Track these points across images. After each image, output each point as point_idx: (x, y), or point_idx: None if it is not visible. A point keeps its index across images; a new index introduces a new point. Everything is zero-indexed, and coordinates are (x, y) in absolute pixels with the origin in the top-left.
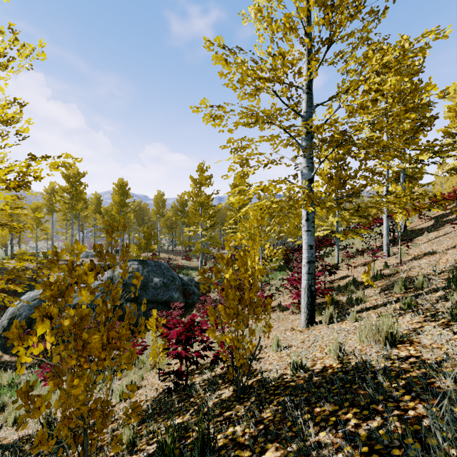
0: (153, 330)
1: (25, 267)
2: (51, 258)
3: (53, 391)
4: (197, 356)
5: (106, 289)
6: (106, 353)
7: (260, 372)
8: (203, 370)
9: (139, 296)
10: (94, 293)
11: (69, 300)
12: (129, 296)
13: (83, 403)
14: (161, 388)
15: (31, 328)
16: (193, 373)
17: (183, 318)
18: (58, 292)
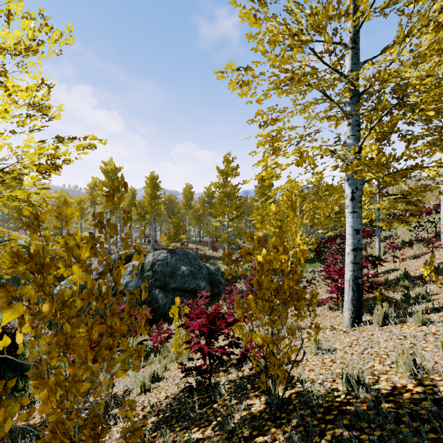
0: (176, 319)
1: None
2: (28, 222)
3: None
4: (222, 353)
5: (107, 268)
6: (93, 353)
7: (299, 381)
8: (228, 367)
9: (167, 283)
10: (90, 272)
11: (49, 279)
12: (158, 283)
13: (69, 417)
14: (182, 384)
15: None
16: (218, 369)
17: (209, 307)
18: (36, 267)
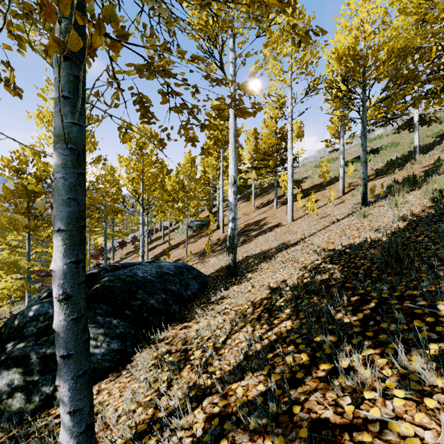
0: None
1: None
2: None
3: None
4: None
5: None
6: None
7: None
8: None
9: None
10: None
11: None
12: None
13: None
14: None
15: None
16: None
17: None
18: None
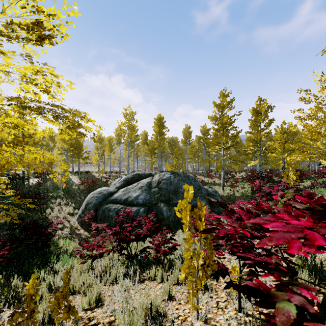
0: (187, 222)
1: (104, 176)
2: None
3: (85, 272)
4: None
5: None
6: None
7: None
8: None
9: (171, 199)
10: None
11: None
12: (163, 198)
13: None
14: None
15: (97, 213)
16: None
17: None
18: None
